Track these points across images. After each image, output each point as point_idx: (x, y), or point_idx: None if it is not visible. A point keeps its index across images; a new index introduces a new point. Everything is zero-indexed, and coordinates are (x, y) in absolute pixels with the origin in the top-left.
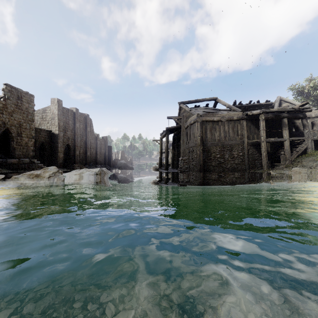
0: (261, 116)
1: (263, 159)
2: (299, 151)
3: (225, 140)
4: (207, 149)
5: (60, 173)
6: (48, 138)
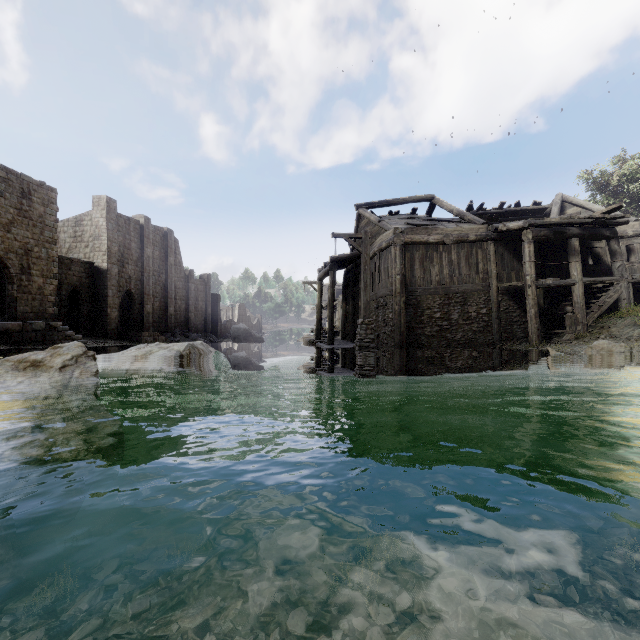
0: (525, 232)
1: (530, 323)
2: (603, 305)
3: (452, 282)
4: (416, 302)
5: (91, 357)
6: (88, 278)
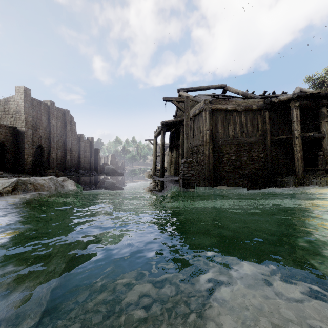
0: (293, 102)
1: (297, 162)
2: None
3: (242, 136)
4: (219, 149)
5: None
6: (11, 136)
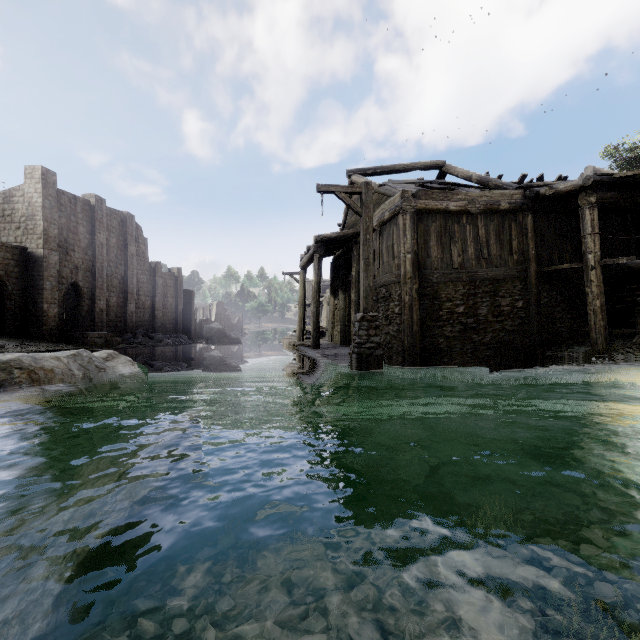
0: (584, 194)
1: (594, 319)
2: None
3: (480, 265)
4: (432, 291)
5: None
6: (17, 266)
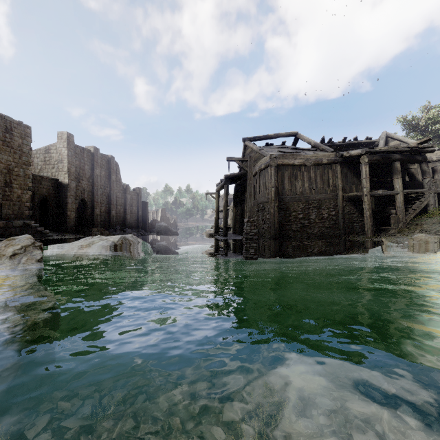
0: (362, 157)
1: (366, 221)
2: (417, 209)
3: (311, 193)
4: (285, 206)
5: (38, 247)
6: (54, 190)
